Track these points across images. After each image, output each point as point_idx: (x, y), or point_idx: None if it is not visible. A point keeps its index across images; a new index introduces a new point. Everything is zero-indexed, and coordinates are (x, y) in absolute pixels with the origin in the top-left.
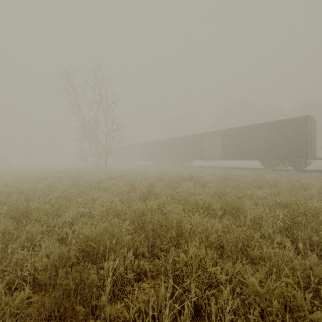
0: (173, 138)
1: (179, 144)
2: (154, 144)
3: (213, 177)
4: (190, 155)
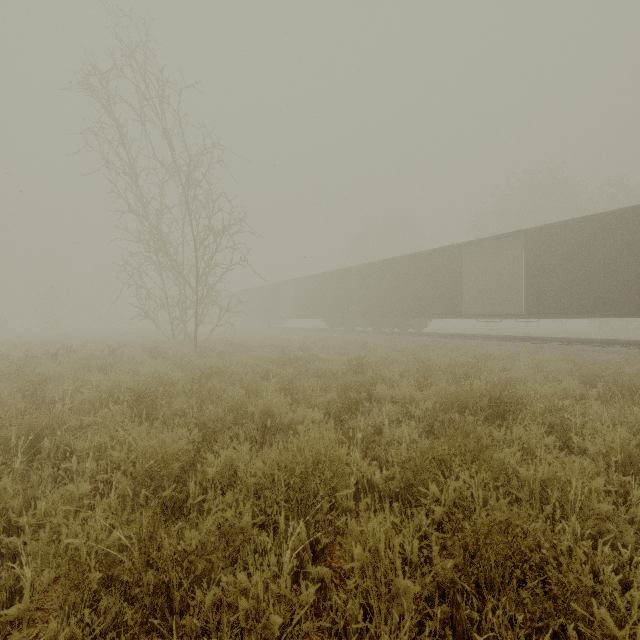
0: (378, 262)
1: (395, 275)
2: (328, 279)
3: (572, 387)
4: (424, 305)
